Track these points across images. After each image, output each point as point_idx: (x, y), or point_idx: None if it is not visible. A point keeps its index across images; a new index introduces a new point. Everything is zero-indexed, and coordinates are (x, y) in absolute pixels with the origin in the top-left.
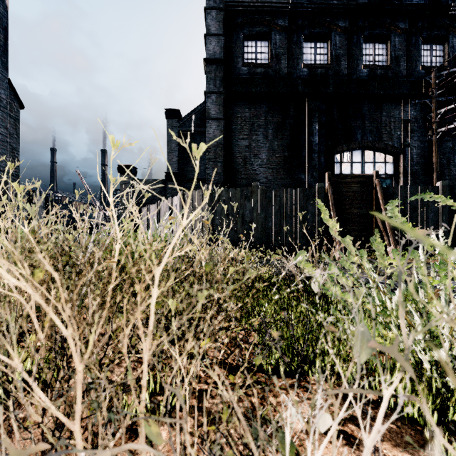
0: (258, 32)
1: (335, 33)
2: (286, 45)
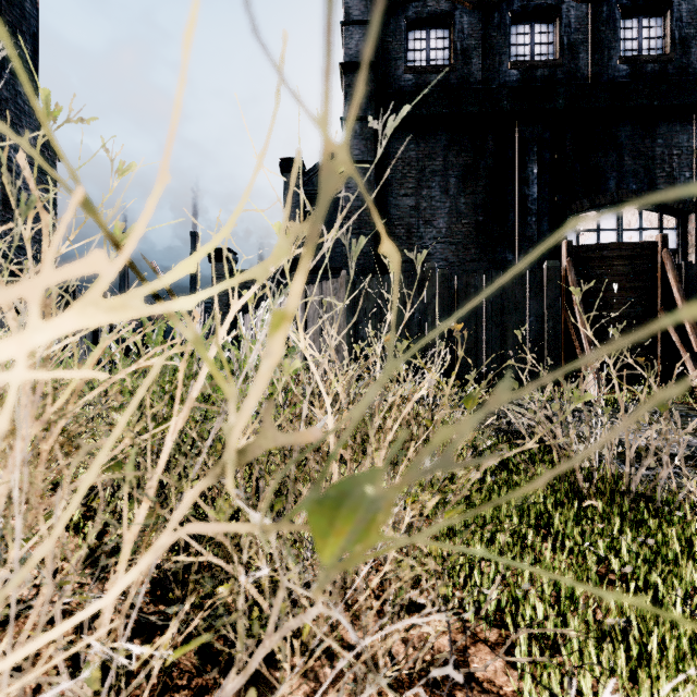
0: (433, 13)
1: (569, 5)
2: (481, 33)
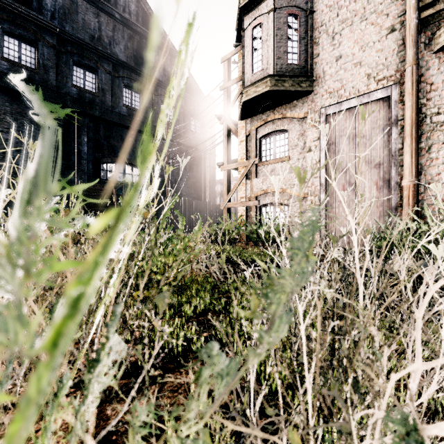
0: (23, 35)
1: (102, 71)
2: (55, 61)
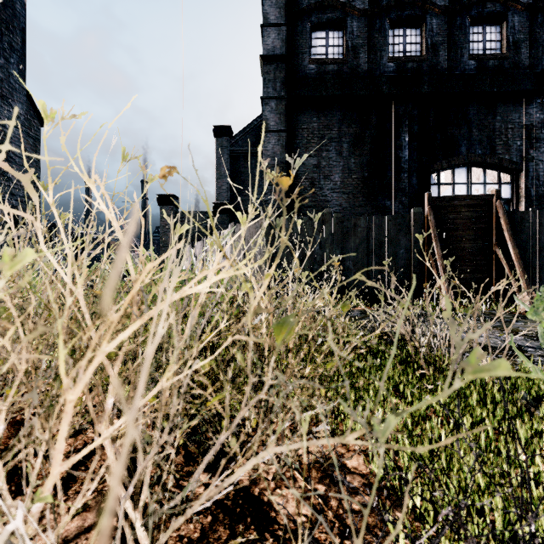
0: (330, 19)
1: (432, 15)
2: (366, 34)
